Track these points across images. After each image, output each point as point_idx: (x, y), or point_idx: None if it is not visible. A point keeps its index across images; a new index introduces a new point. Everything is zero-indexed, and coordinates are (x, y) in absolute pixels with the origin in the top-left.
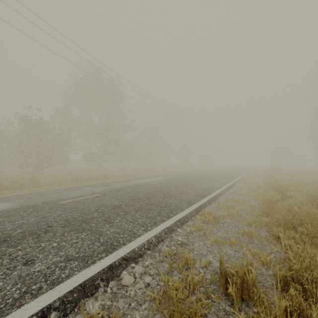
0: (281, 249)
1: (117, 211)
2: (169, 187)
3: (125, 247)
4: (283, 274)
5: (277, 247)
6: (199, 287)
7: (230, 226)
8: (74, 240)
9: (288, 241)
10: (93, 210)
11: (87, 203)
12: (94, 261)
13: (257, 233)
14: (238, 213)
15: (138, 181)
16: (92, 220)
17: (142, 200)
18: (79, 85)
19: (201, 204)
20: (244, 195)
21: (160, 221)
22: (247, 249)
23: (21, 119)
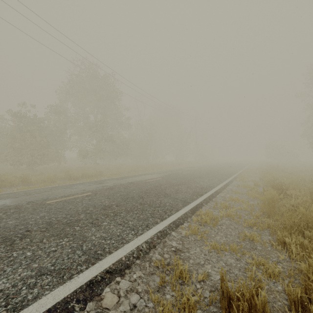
0: (288, 256)
1: (106, 212)
2: (164, 185)
3: (110, 256)
4: (298, 293)
5: (283, 254)
6: (196, 310)
7: (229, 228)
8: (53, 247)
9: (298, 249)
10: (80, 211)
11: (75, 203)
12: (71, 276)
13: (259, 238)
14: (237, 214)
15: (133, 178)
16: (77, 223)
17: (135, 200)
18: (74, 82)
19: (197, 203)
20: (241, 193)
21: (152, 223)
22: (250, 257)
23: (14, 115)
